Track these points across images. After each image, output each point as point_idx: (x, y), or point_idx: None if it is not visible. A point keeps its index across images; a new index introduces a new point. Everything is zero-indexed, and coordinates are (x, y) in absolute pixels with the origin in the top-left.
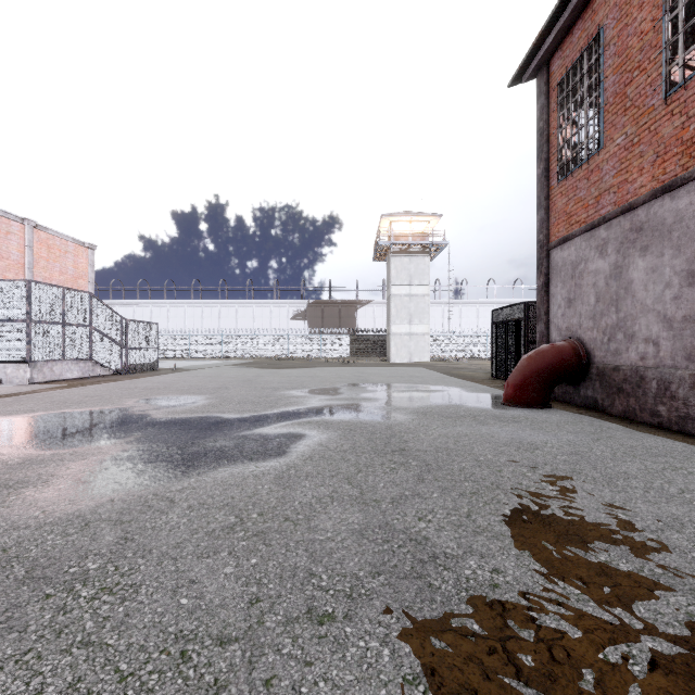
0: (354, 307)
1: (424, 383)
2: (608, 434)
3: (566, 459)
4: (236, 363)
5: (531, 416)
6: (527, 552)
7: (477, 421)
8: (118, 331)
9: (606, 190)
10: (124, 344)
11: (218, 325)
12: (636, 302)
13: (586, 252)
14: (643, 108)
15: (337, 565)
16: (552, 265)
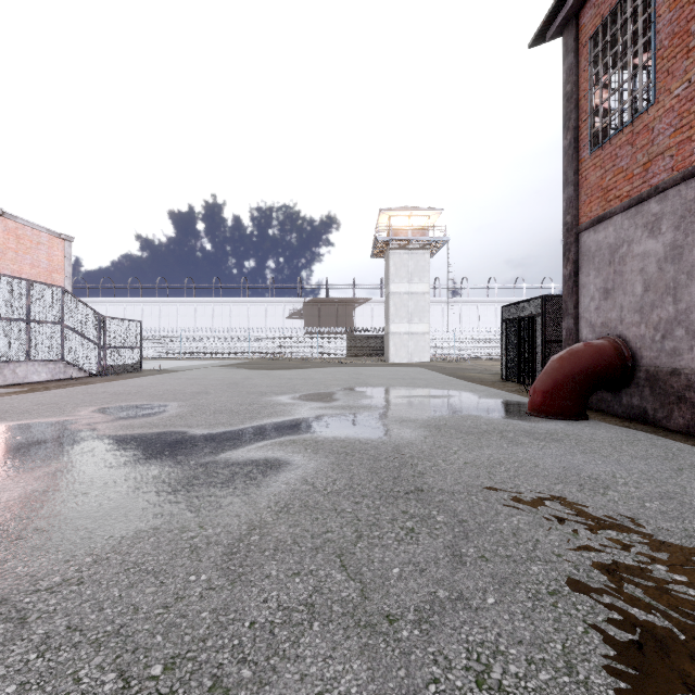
0: (352, 306)
1: (429, 387)
2: (688, 461)
3: (661, 509)
4: (228, 363)
5: (571, 431)
6: None
7: (507, 440)
8: (95, 329)
9: (659, 154)
10: (102, 344)
11: (212, 324)
12: None
13: (630, 232)
14: None
15: None
16: (582, 250)
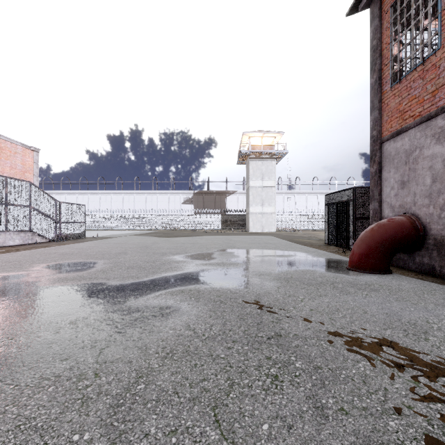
0: (224, 195)
1: (277, 249)
2: None
3: None
4: (143, 233)
5: (383, 283)
6: None
7: (338, 290)
8: (53, 210)
9: (444, 84)
10: (58, 220)
11: (134, 207)
12: None
13: (422, 140)
14: None
15: None
16: (384, 155)
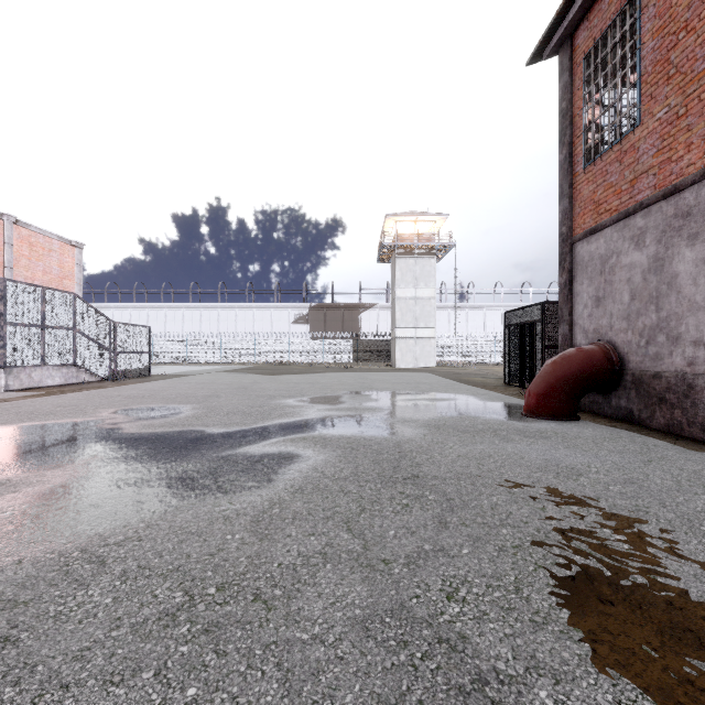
0: (358, 311)
1: (432, 391)
2: (659, 455)
3: (621, 491)
4: (234, 368)
5: (560, 430)
6: (624, 668)
7: (499, 437)
8: (106, 335)
9: (644, 172)
10: (112, 349)
11: (217, 329)
12: (683, 299)
13: (619, 244)
14: (691, 73)
15: (325, 701)
16: (576, 260)
